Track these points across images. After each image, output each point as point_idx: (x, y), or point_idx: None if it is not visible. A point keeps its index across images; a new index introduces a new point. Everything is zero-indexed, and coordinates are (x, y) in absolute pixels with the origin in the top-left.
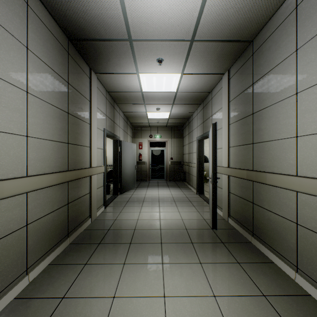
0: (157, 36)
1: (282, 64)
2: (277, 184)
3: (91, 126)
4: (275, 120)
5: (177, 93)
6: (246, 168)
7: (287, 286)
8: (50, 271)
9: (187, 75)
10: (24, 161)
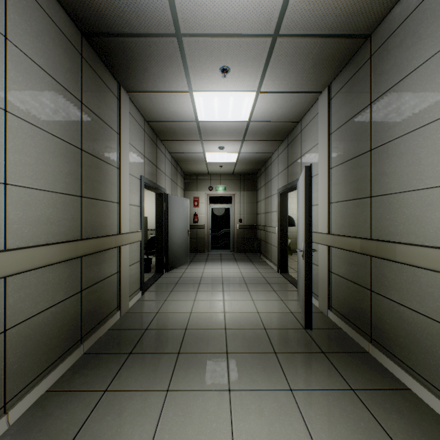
0: (220, 29)
1: (425, 66)
2: (417, 262)
3: (120, 171)
4: (412, 158)
5: (250, 123)
6: (359, 236)
7: (439, 435)
8: (46, 403)
9: (265, 94)
10: None
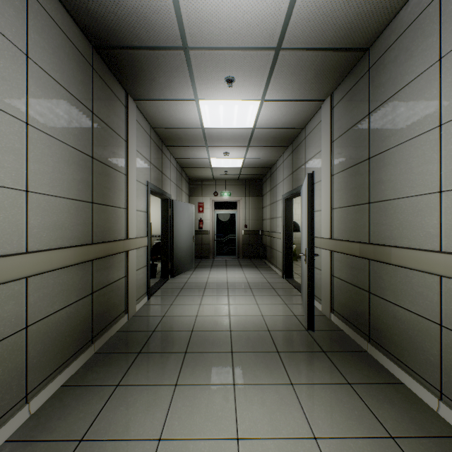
0: (225, 42)
1: (416, 82)
2: (409, 264)
3: (128, 177)
4: (405, 166)
5: (254, 130)
6: (358, 240)
7: (426, 421)
8: (63, 396)
9: (270, 103)
10: (22, 230)
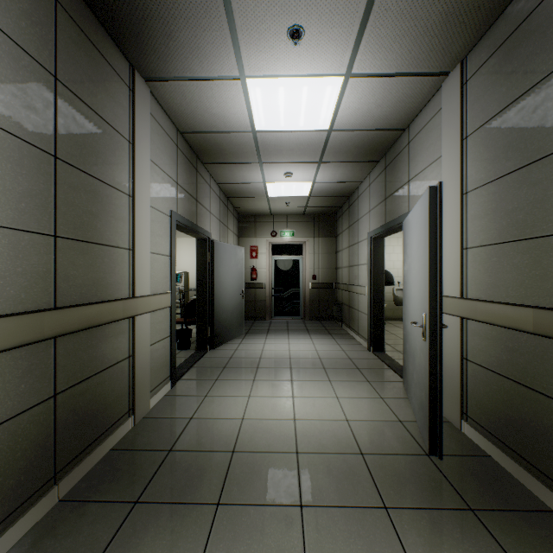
0: None
1: None
2: None
3: (133, 200)
4: None
5: (331, 133)
6: (529, 303)
7: None
8: None
9: (358, 80)
10: None
